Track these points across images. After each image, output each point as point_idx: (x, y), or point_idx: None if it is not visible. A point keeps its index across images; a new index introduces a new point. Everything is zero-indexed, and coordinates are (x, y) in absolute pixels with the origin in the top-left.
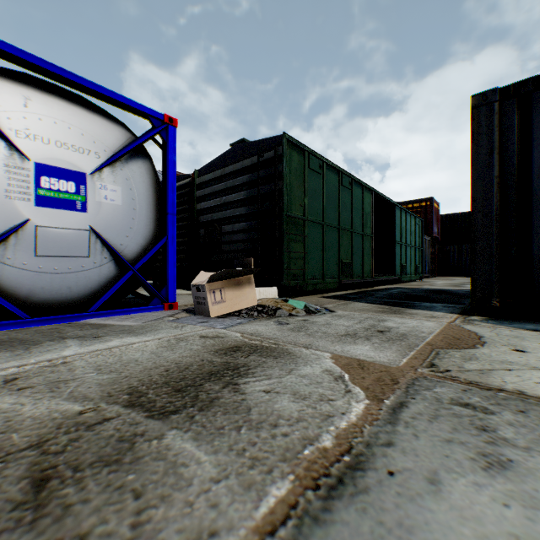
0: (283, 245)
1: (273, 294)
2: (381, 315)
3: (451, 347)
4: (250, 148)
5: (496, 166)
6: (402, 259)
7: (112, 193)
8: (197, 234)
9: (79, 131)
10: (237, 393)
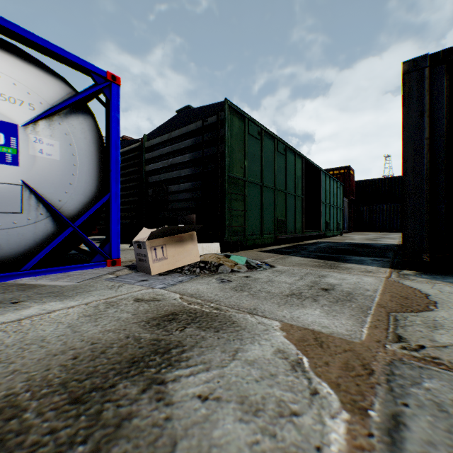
0: (225, 203)
1: (216, 250)
2: (319, 269)
3: (405, 309)
4: (194, 113)
5: (427, 128)
6: (327, 217)
7: (49, 147)
8: (146, 193)
9: (11, 80)
10: (160, 403)
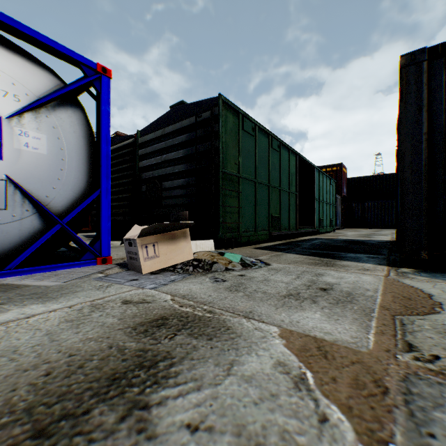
0: (219, 199)
1: (210, 247)
2: (316, 267)
3: (411, 311)
4: (188, 109)
5: (425, 123)
6: (320, 214)
7: (35, 141)
8: (140, 189)
9: None
10: (141, 436)
